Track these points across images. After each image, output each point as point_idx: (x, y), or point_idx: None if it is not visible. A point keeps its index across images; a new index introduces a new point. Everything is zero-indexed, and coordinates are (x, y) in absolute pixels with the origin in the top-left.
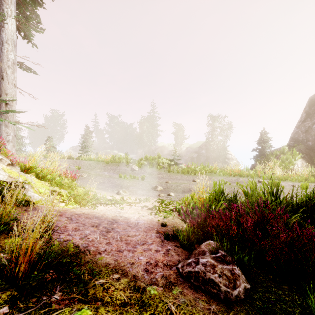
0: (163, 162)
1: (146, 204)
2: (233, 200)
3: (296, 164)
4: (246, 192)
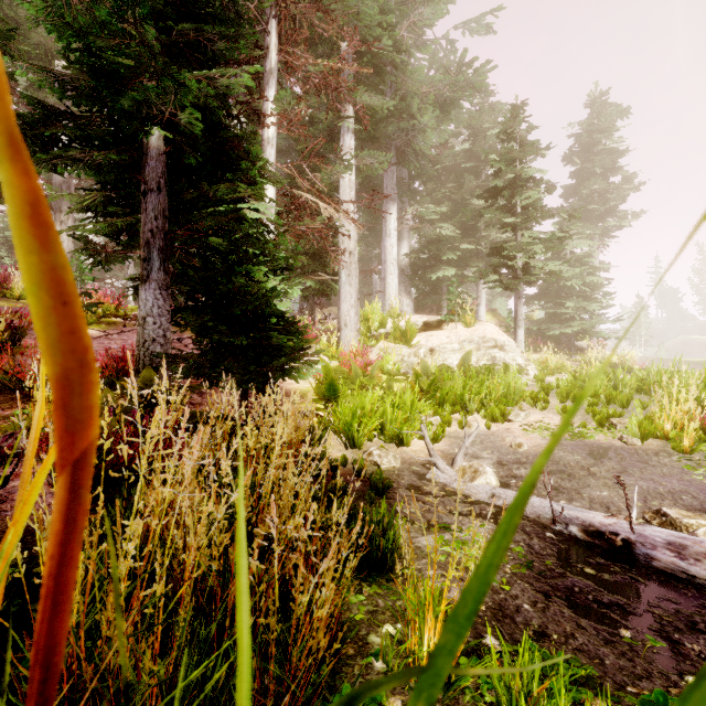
0: None
1: None
2: None
3: None
4: None
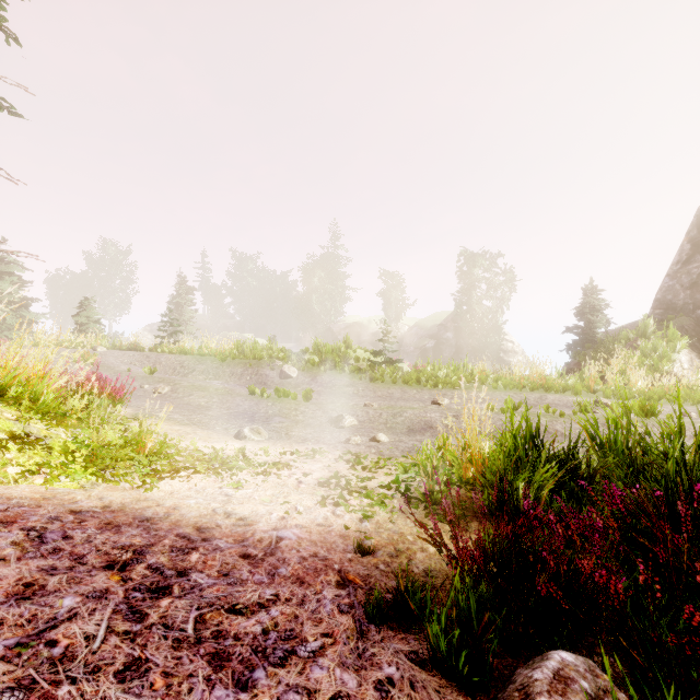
0: (358, 357)
1: (311, 470)
2: (572, 459)
3: (676, 362)
4: (598, 435)
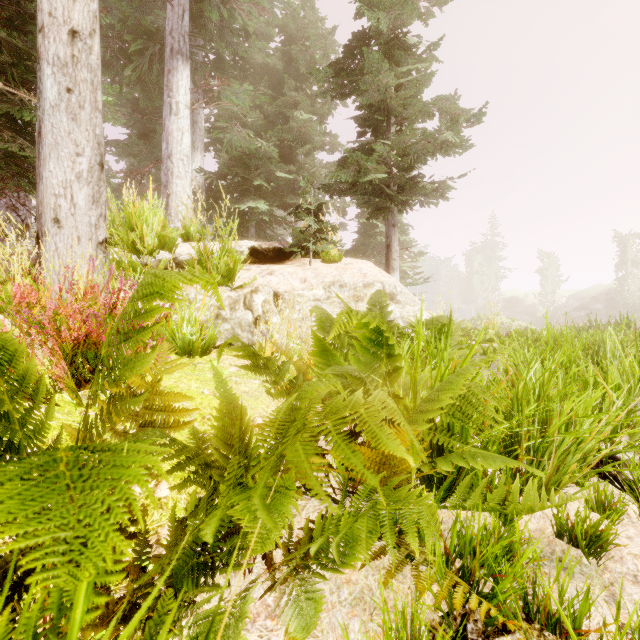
0: (502, 322)
1: None
2: None
3: None
4: None
